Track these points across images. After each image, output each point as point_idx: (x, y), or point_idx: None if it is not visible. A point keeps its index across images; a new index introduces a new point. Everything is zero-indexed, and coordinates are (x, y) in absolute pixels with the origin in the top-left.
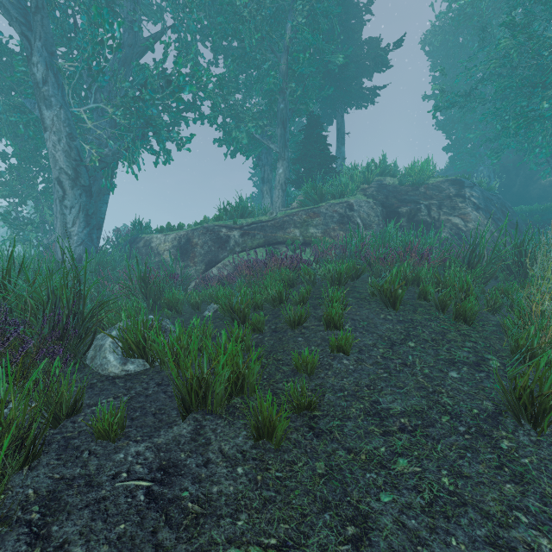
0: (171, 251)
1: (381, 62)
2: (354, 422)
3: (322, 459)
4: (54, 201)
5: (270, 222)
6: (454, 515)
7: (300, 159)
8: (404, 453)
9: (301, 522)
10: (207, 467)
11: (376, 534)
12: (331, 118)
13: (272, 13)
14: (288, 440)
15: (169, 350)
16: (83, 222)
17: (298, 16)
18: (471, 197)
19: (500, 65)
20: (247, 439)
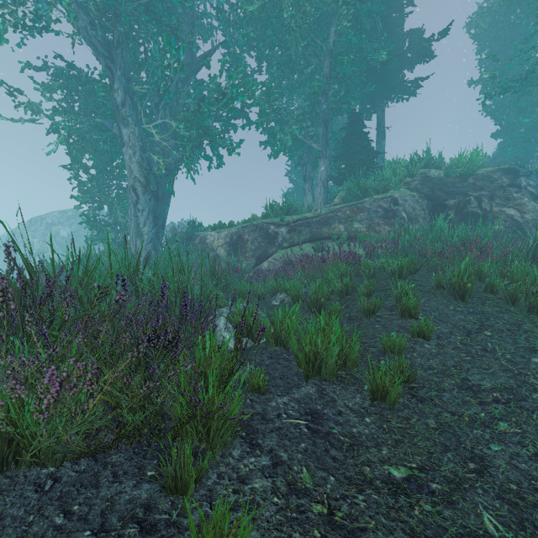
0: (224, 247)
1: (424, 53)
2: (449, 393)
3: (431, 418)
4: (129, 205)
5: (315, 218)
6: None
7: (341, 157)
8: (502, 418)
9: (430, 456)
10: (341, 416)
11: (494, 470)
12: (370, 113)
13: (315, 19)
14: (397, 403)
15: (274, 331)
16: (152, 222)
17: (343, 21)
18: (527, 187)
19: None
20: (363, 400)
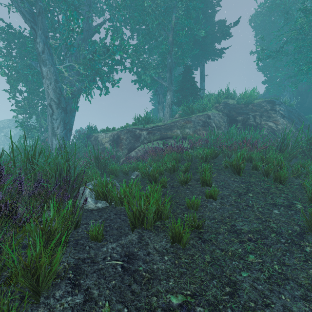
0: (109, 142)
1: (226, 34)
2: (222, 235)
3: (208, 254)
4: (47, 116)
5: (163, 126)
6: (282, 284)
7: (180, 90)
8: (252, 252)
9: (201, 284)
10: (149, 256)
11: (241, 291)
12: (197, 66)
13: (164, 9)
14: (188, 244)
15: (119, 196)
16: (62, 127)
17: (179, 10)
18: (279, 110)
19: (297, 34)
20: (167, 243)
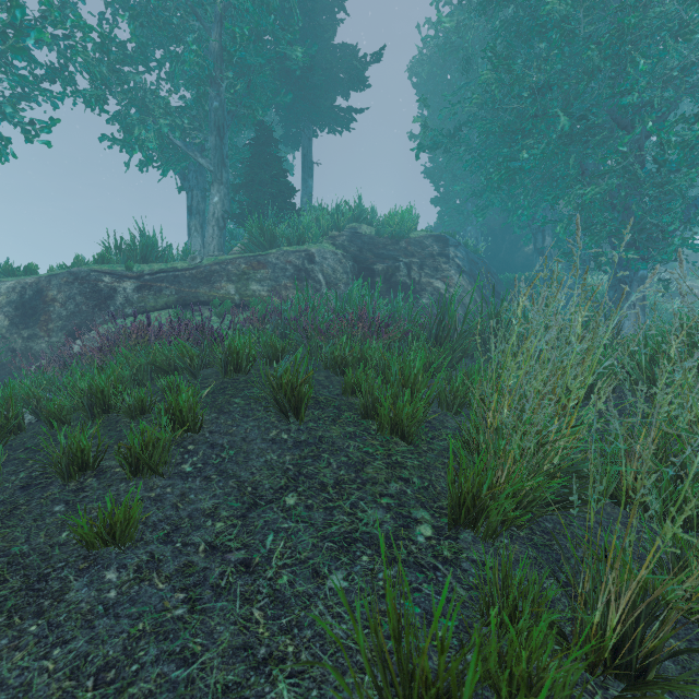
0: (4, 310)
1: (357, 77)
2: None
3: None
4: None
5: (189, 270)
6: None
7: (246, 187)
8: None
9: None
10: None
11: None
12: (297, 141)
13: None
14: None
15: None
16: None
17: None
18: (455, 258)
19: (483, 103)
20: None
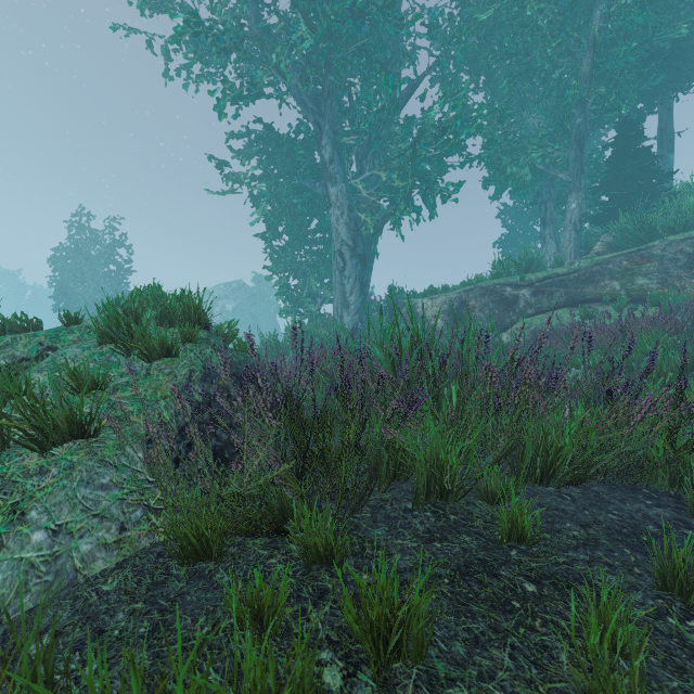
0: (440, 316)
1: None
2: None
3: None
4: (333, 272)
5: (571, 274)
6: None
7: (604, 186)
8: None
9: None
10: None
11: None
12: (642, 115)
13: (567, 5)
14: None
15: None
16: (358, 290)
17: None
18: None
19: None
20: None
